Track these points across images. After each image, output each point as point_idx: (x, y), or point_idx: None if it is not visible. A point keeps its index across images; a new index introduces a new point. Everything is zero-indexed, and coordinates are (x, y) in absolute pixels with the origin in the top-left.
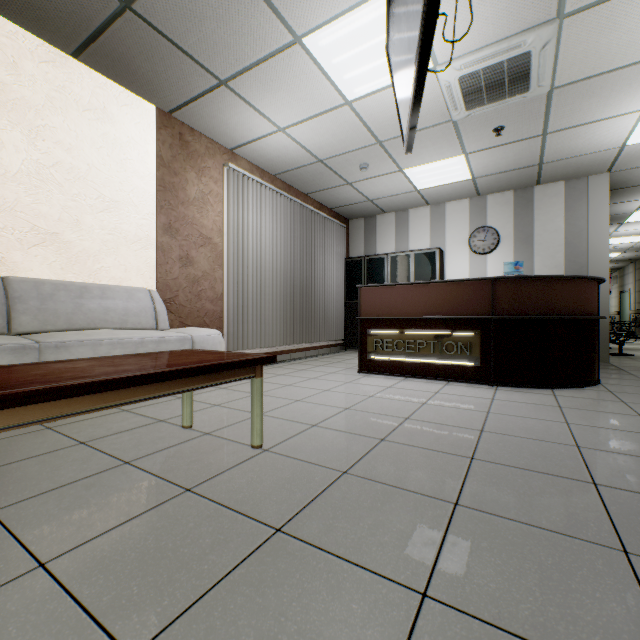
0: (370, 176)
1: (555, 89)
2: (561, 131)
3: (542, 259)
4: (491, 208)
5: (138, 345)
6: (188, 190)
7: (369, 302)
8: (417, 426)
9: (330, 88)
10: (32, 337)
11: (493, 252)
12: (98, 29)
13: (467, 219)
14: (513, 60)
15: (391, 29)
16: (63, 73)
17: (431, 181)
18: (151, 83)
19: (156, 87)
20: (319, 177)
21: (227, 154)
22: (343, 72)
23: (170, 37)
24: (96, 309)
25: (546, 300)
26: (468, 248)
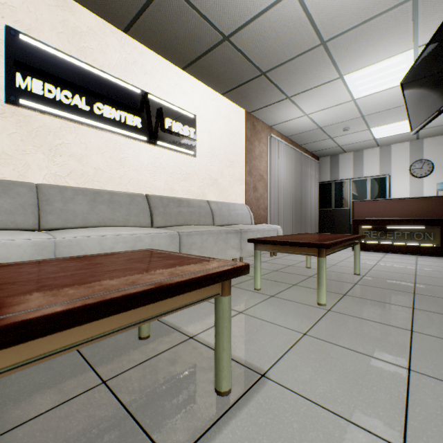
0: (347, 133)
1: None
2: None
3: None
4: (426, 147)
5: (263, 232)
6: (255, 151)
7: (359, 210)
8: (426, 271)
9: (347, 94)
10: (230, 227)
11: (428, 176)
12: (242, 83)
13: (408, 155)
14: None
15: (411, 77)
16: (218, 103)
17: (386, 133)
18: (251, 101)
19: (252, 102)
20: (314, 136)
21: (268, 129)
22: (358, 87)
23: (275, 83)
24: (234, 215)
25: None
26: (408, 174)
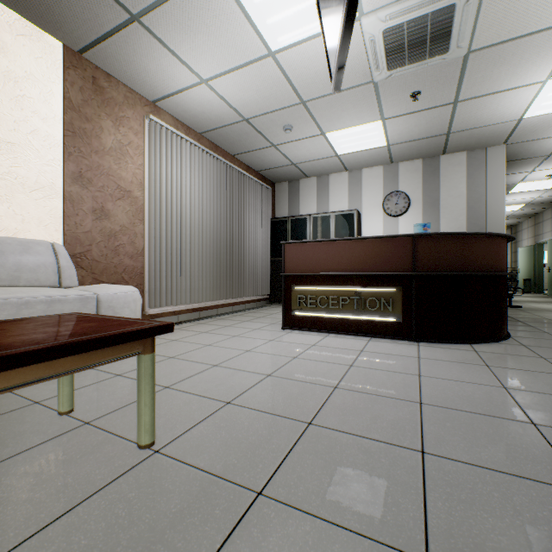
0: (294, 139)
1: (471, 53)
2: (470, 100)
3: (447, 221)
4: (402, 175)
5: (21, 306)
6: (103, 139)
7: (293, 258)
8: (348, 399)
9: (253, 34)
10: None
11: (404, 214)
12: None
13: (381, 184)
14: (437, 13)
15: None
16: None
17: (350, 146)
18: (52, 11)
19: (59, 17)
20: (245, 137)
21: (149, 106)
22: (266, 15)
23: None
24: None
25: (465, 257)
26: (382, 211)
